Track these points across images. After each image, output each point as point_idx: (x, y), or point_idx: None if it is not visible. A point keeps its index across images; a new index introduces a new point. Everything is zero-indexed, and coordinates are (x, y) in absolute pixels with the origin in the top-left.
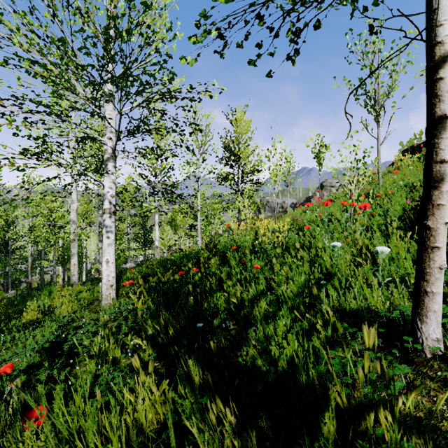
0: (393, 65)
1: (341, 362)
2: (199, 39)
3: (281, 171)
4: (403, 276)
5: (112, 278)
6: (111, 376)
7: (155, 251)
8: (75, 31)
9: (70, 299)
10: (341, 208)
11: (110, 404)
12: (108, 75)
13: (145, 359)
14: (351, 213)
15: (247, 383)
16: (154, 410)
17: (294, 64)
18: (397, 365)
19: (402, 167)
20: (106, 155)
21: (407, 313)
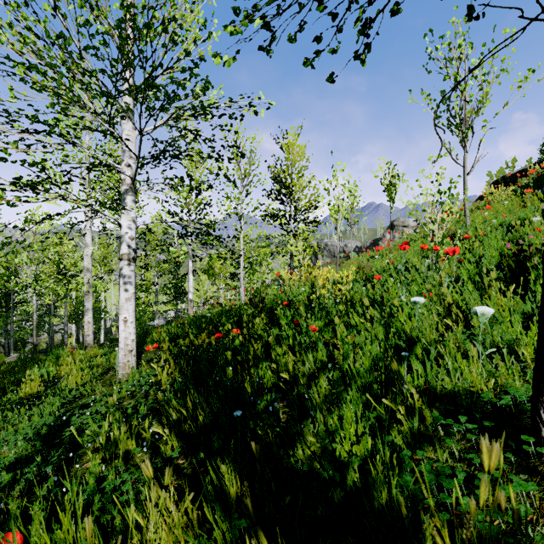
0: (483, 74)
1: (432, 467)
2: (238, 28)
3: (344, 207)
4: (509, 344)
5: (131, 342)
6: (120, 479)
7: (189, 306)
8: (78, 25)
9: (81, 367)
10: (419, 254)
11: (114, 526)
12: (127, 85)
13: (167, 454)
14: (433, 260)
15: (303, 503)
16: (172, 537)
17: (363, 65)
18: (514, 477)
19: (494, 202)
20: (123, 186)
21: (521, 397)
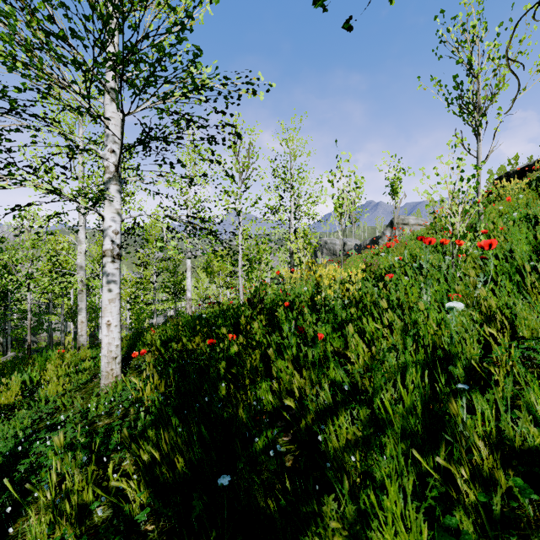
0: (498, 58)
1: None
2: None
3: (349, 201)
4: None
5: (115, 348)
6: None
7: (187, 304)
8: None
9: (67, 372)
10: (430, 250)
11: None
12: (110, 62)
13: (134, 512)
14: (453, 256)
15: None
16: None
17: (392, 2)
18: None
19: (505, 197)
20: (106, 174)
21: None
